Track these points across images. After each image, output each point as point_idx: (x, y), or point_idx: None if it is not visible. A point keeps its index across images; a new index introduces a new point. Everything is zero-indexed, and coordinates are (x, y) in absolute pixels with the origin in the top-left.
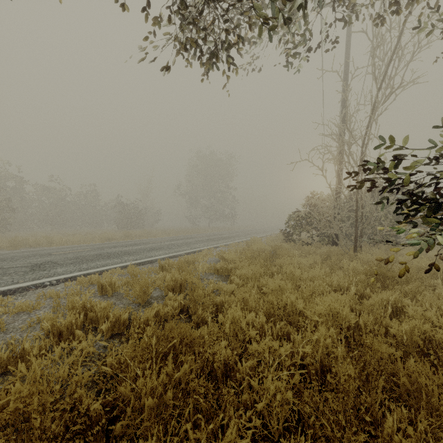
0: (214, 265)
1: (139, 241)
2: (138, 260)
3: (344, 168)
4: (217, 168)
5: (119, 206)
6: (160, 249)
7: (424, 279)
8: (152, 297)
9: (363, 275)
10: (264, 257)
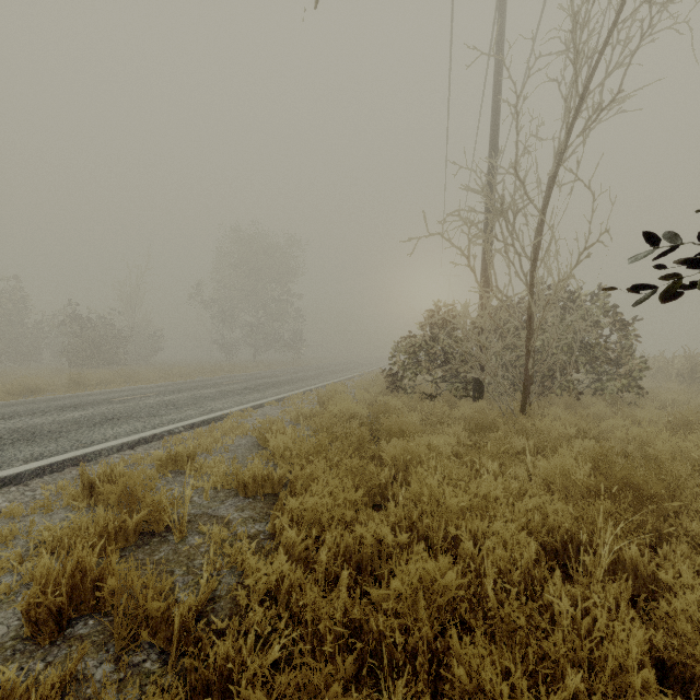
0: (236, 472)
1: (91, 398)
2: (43, 459)
3: (503, 256)
4: (268, 260)
5: (71, 322)
6: (126, 418)
7: None
8: None
9: (608, 500)
10: (358, 439)
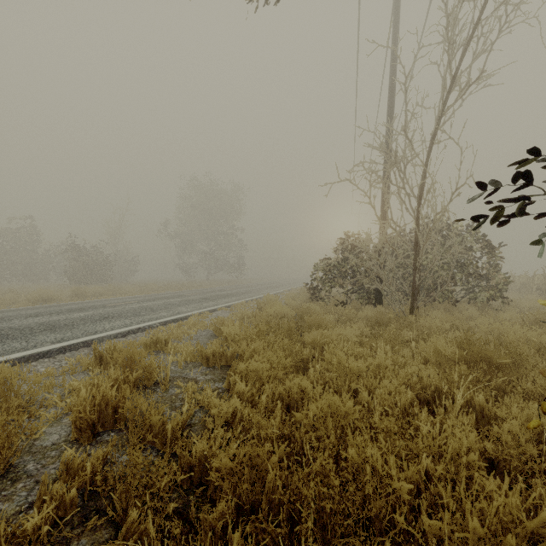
0: (201, 349)
1: (90, 304)
2: (64, 342)
3: (396, 196)
4: (218, 202)
5: (72, 250)
6: (118, 317)
7: (540, 363)
8: (37, 449)
9: (465, 365)
10: (287, 330)
